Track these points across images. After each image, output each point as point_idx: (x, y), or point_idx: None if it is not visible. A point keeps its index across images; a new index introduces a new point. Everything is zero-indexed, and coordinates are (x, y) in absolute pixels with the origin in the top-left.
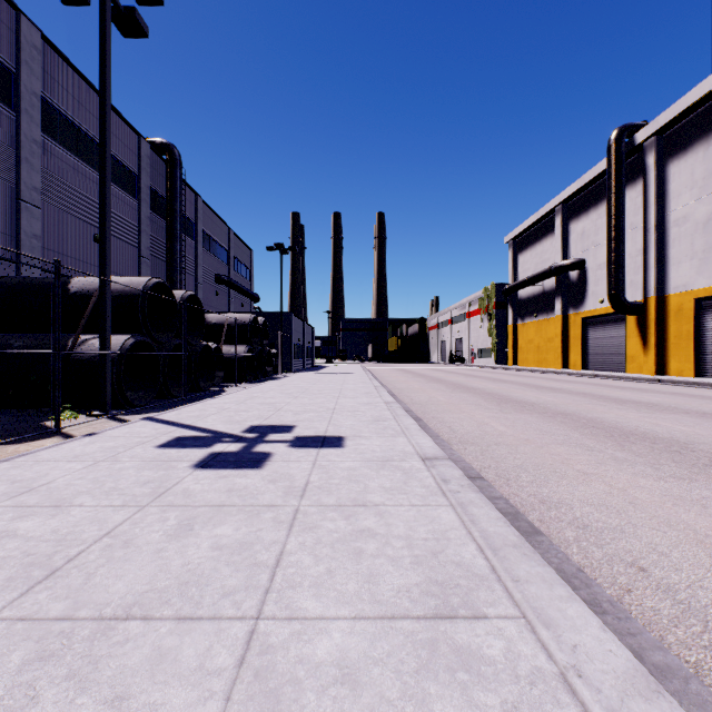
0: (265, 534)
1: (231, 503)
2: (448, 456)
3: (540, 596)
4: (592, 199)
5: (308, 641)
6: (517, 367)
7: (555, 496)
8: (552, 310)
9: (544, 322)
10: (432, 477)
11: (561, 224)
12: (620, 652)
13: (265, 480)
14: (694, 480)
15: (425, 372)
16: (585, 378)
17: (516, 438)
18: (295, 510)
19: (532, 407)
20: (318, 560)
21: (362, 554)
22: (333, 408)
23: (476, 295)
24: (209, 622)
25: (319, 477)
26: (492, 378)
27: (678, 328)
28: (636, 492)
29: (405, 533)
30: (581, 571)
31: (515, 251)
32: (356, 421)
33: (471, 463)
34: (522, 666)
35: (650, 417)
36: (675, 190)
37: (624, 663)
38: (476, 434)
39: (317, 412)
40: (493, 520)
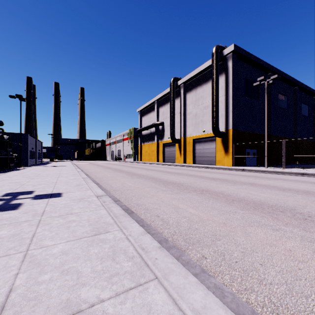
0: (25, 230)
1: (3, 223)
2: (108, 195)
3: (126, 224)
4: (166, 101)
5: (50, 250)
6: (142, 162)
7: (142, 203)
8: (154, 140)
9: (151, 144)
10: (100, 202)
11: (156, 108)
12: (141, 229)
13: (21, 213)
14: (180, 193)
15: (103, 164)
16: (163, 165)
17: (134, 187)
18: (39, 220)
19: (143, 176)
20: (52, 232)
21: (70, 227)
22: (55, 182)
23: (126, 132)
24: (5, 257)
25: (50, 208)
26: (131, 166)
27: (189, 148)
28: (164, 198)
29: (87, 218)
30: (142, 219)
31: (141, 116)
32: (68, 186)
33: (116, 197)
34: (117, 238)
35: (177, 177)
36: (188, 103)
37: (141, 231)
38: (121, 187)
39: (47, 184)
40: (118, 210)
